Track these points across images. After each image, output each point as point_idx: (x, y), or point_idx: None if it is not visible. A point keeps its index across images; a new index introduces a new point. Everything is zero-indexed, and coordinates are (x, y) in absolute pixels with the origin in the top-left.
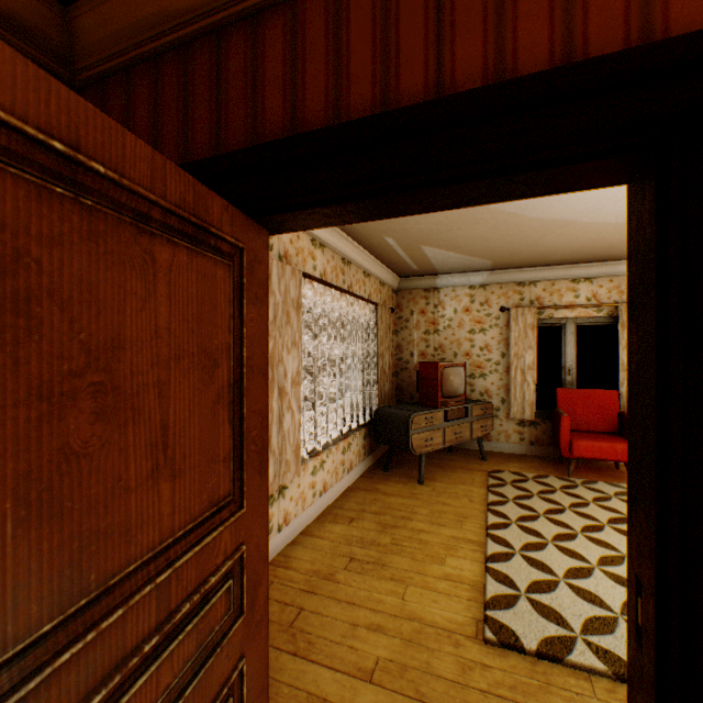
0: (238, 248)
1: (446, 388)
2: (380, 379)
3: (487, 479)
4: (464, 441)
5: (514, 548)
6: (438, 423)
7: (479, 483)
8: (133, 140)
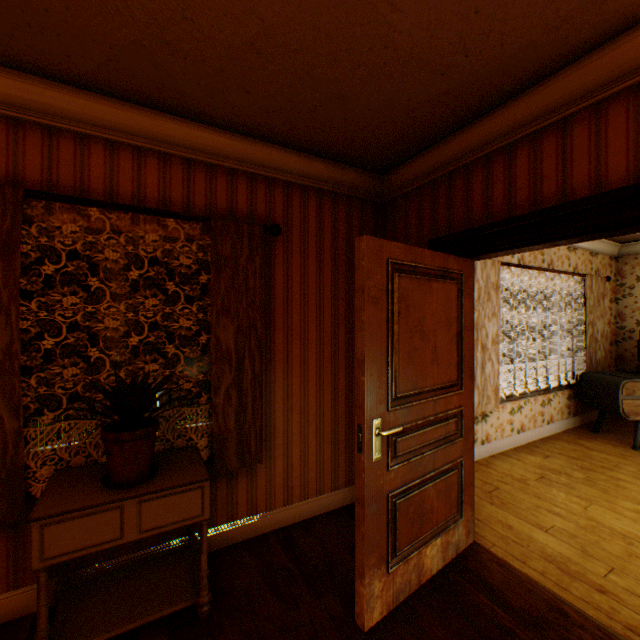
0: (459, 274)
1: None
2: (588, 346)
3: None
4: None
5: None
6: None
7: None
8: (426, 251)
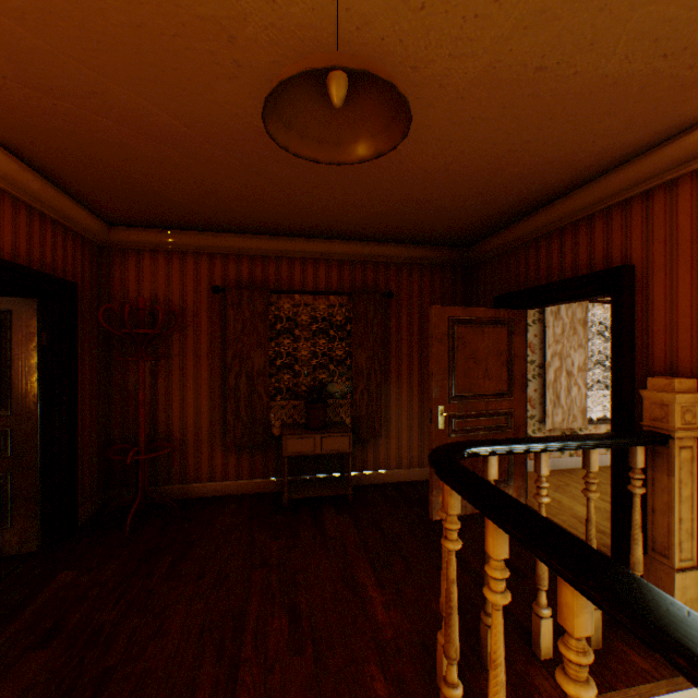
0: (510, 321)
1: None
2: None
3: None
4: None
5: None
6: None
7: None
8: (479, 309)
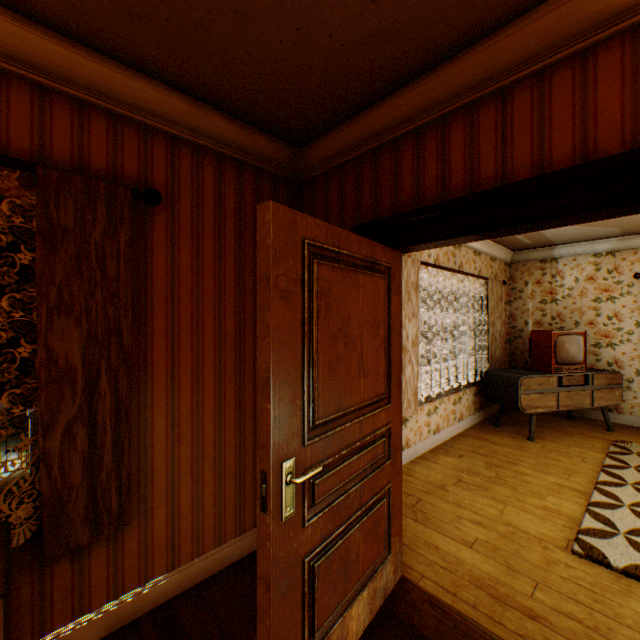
0: (387, 267)
1: (560, 355)
2: (490, 345)
3: (608, 447)
4: (582, 407)
5: (623, 503)
6: (550, 387)
7: (597, 449)
8: (352, 235)
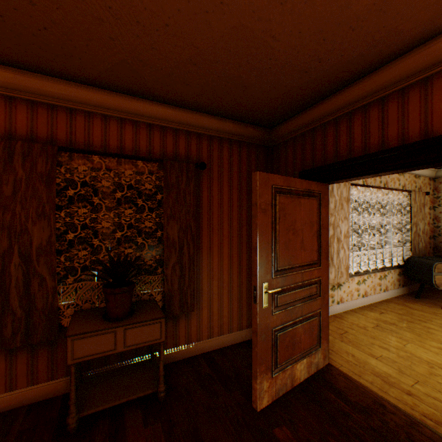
0: (318, 193)
1: None
2: (413, 239)
3: None
4: None
5: None
6: None
7: None
8: (297, 179)
